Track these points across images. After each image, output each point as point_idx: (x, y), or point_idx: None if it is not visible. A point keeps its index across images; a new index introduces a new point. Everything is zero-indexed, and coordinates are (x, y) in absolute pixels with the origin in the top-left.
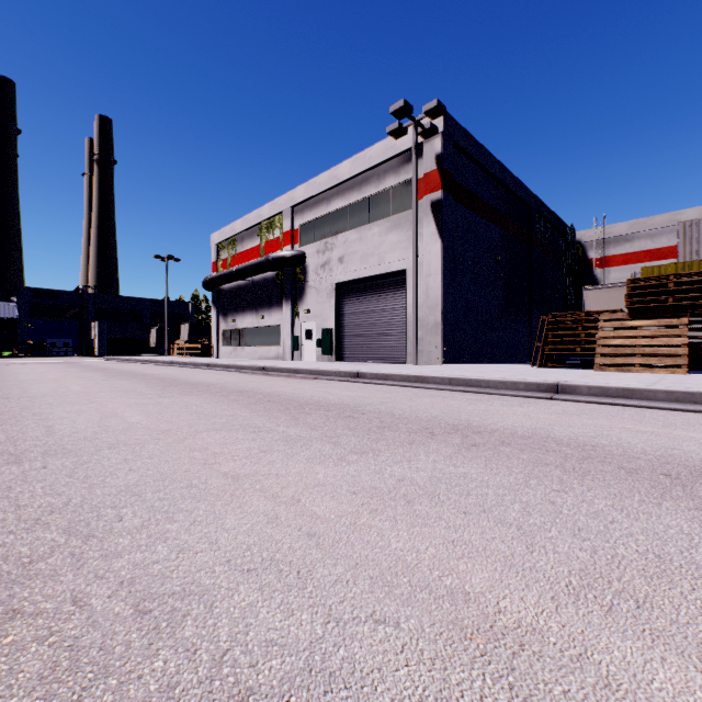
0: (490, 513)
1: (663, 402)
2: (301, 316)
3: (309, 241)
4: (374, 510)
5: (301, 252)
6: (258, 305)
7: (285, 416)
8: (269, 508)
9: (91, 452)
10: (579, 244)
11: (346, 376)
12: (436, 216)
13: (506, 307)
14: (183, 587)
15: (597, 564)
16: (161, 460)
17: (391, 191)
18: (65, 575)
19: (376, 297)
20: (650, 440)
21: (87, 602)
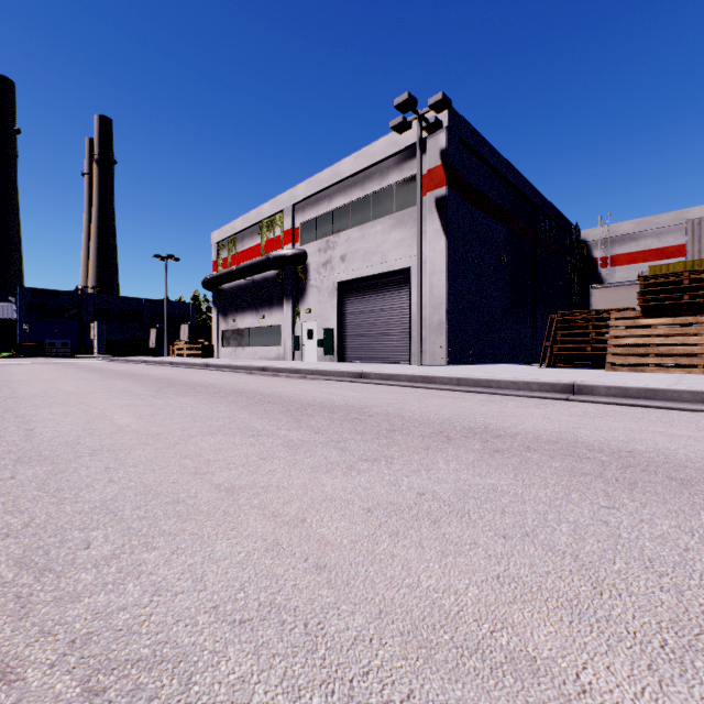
0: (535, 538)
1: (688, 403)
2: (302, 316)
3: (311, 240)
4: (395, 533)
5: (302, 251)
6: (258, 305)
7: (287, 418)
8: (268, 530)
9: (69, 459)
10: (584, 243)
11: (349, 377)
12: (440, 213)
13: (511, 307)
14: (153, 649)
15: (690, 612)
16: (147, 468)
17: (394, 188)
18: (1, 629)
19: (379, 296)
20: (691, 445)
21: (20, 675)
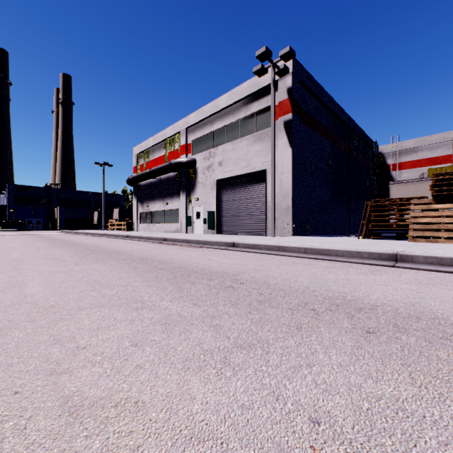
0: None
1: None
2: (192, 203)
3: (198, 151)
4: None
5: (192, 159)
6: (164, 195)
7: (172, 286)
8: None
9: None
10: (381, 154)
11: (224, 245)
12: (287, 131)
13: (334, 196)
14: None
15: None
16: (4, 363)
17: (255, 115)
18: None
19: (245, 189)
20: None
21: None
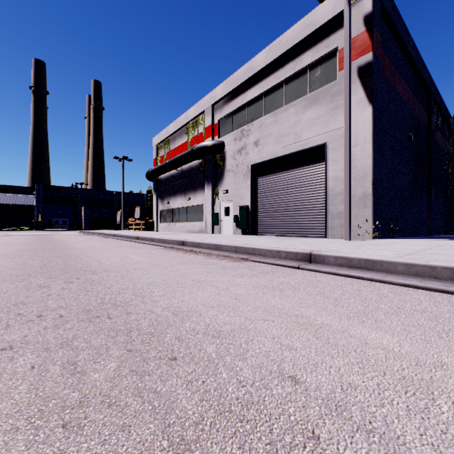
0: None
1: None
2: (220, 196)
3: (227, 132)
4: None
5: (220, 141)
6: (186, 189)
7: None
8: None
9: None
10: None
11: (288, 258)
12: (364, 81)
13: (414, 184)
14: None
15: None
16: None
17: (307, 69)
18: None
19: (291, 175)
20: None
21: None
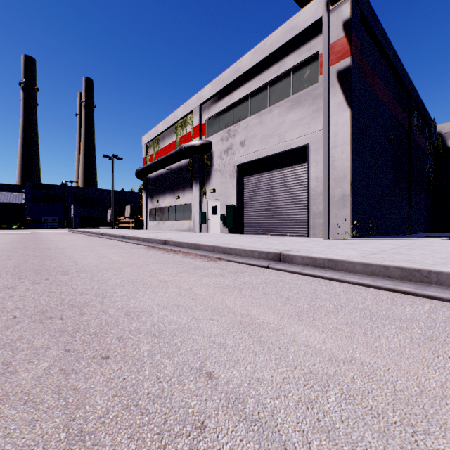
0: None
1: None
2: (207, 195)
3: (215, 132)
4: None
5: (207, 141)
6: (174, 188)
7: None
8: None
9: None
10: (439, 135)
11: (260, 258)
12: (343, 85)
13: (394, 184)
14: None
15: None
16: None
17: (291, 72)
18: None
19: (276, 175)
20: None
21: None
